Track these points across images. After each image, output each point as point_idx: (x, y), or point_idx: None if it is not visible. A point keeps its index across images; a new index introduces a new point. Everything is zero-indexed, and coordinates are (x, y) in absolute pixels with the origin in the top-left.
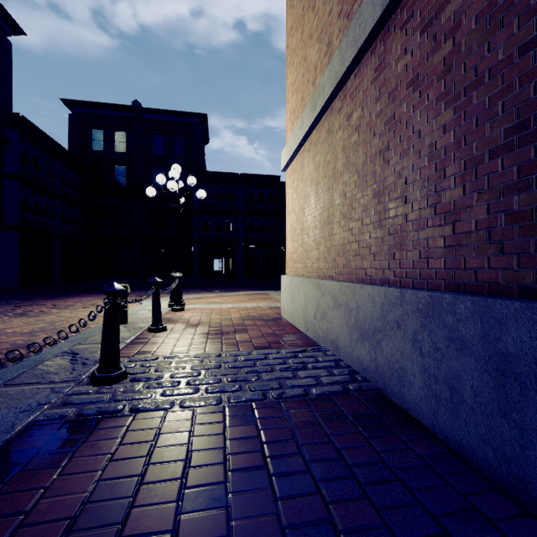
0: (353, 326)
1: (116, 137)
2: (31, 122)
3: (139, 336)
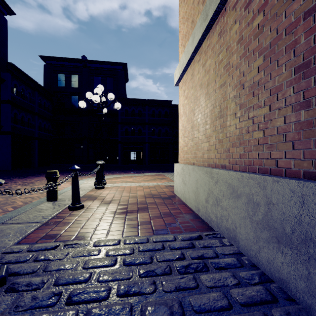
0: (261, 223)
1: (72, 78)
2: (19, 68)
3: (59, 213)
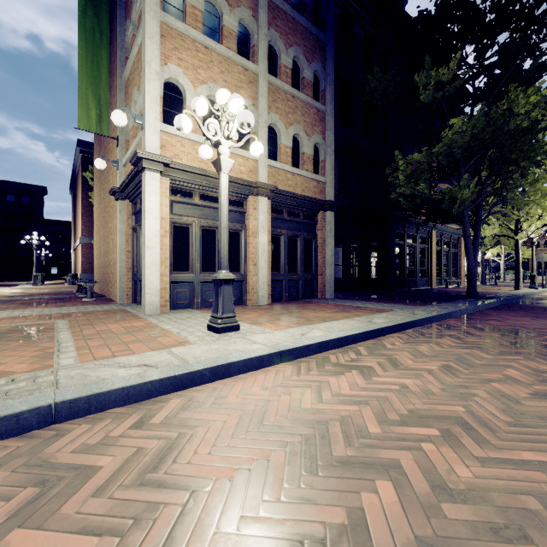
0: None
1: None
2: None
3: None
